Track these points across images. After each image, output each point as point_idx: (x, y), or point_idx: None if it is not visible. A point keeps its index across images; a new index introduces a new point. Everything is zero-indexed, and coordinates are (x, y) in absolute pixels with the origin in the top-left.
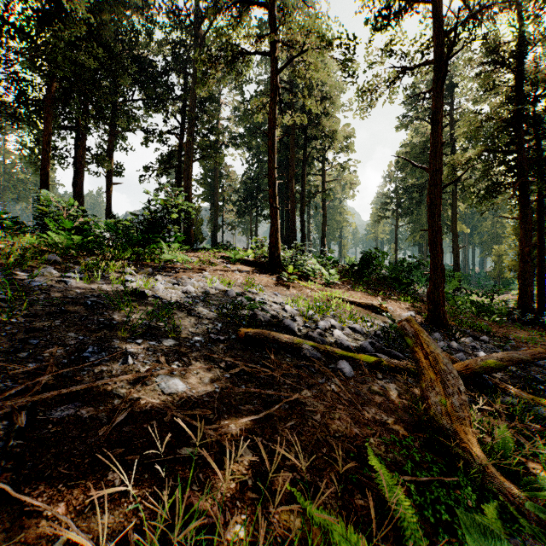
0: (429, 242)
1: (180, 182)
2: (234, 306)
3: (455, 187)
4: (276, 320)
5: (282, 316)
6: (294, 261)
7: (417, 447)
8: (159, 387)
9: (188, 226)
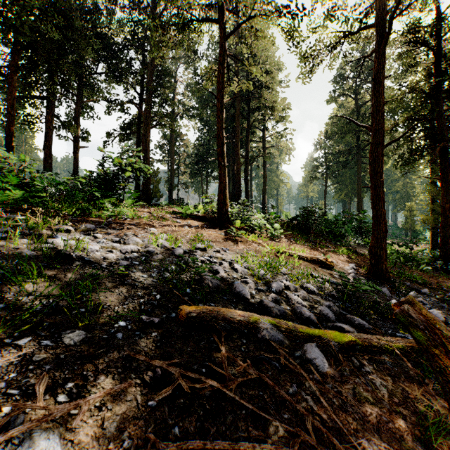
0: (371, 198)
1: (139, 146)
2: (179, 268)
3: None
4: (226, 283)
5: (232, 278)
6: (242, 216)
7: None
8: None
9: (146, 185)
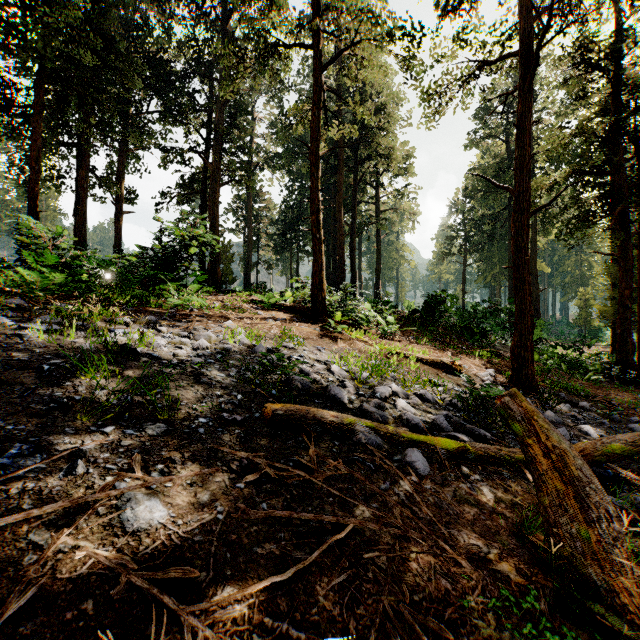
0: (514, 283)
1: (205, 211)
2: (262, 368)
3: (535, 218)
4: (319, 386)
5: (327, 381)
6: (343, 306)
7: (545, 610)
8: (120, 519)
9: (214, 264)
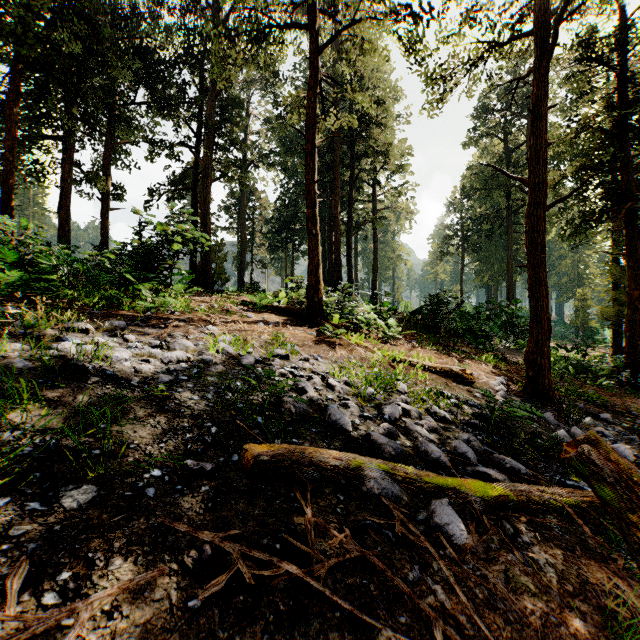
0: (529, 283)
1: (196, 208)
2: (247, 385)
3: None
4: (317, 408)
5: (326, 400)
6: (341, 308)
7: None
8: None
9: (205, 263)
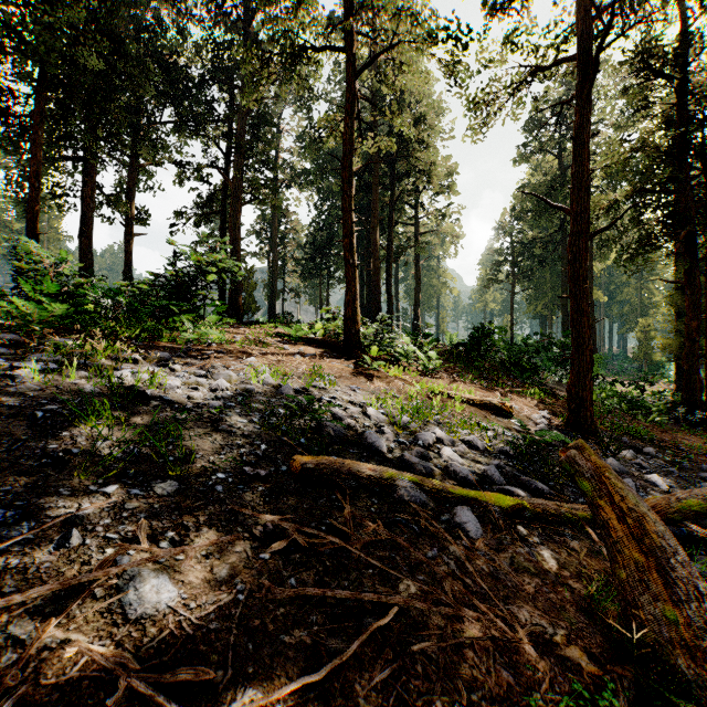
0: (571, 314)
1: (225, 233)
2: (289, 412)
3: (591, 241)
4: (354, 433)
5: (363, 426)
6: (379, 340)
7: None
8: (121, 603)
9: (235, 292)
